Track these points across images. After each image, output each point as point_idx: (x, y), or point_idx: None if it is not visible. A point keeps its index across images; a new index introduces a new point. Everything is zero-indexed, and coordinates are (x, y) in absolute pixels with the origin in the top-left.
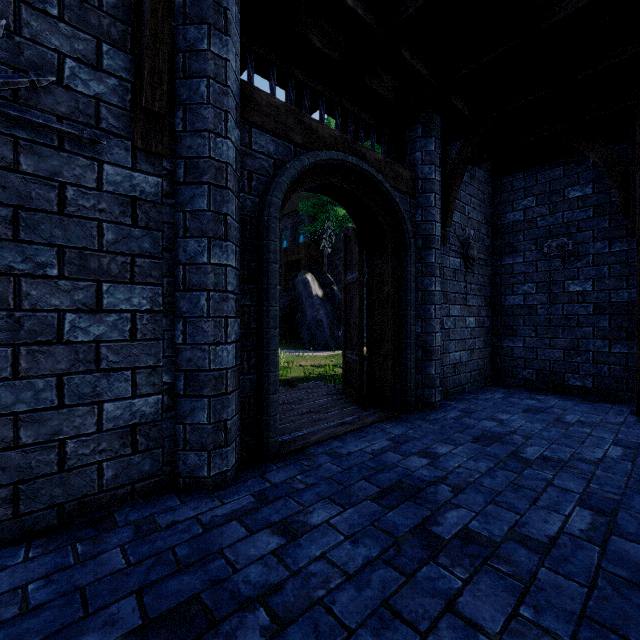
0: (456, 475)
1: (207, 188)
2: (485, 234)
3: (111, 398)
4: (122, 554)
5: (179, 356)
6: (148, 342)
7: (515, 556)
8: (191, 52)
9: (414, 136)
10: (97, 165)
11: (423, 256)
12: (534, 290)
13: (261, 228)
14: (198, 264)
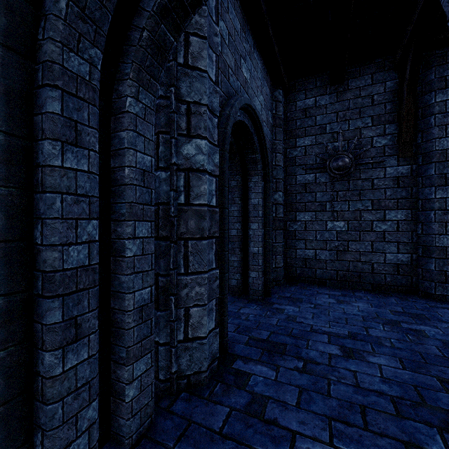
0: None
1: (434, 164)
2: None
3: (389, 252)
4: (395, 300)
5: (419, 239)
6: (404, 232)
7: None
8: (425, 107)
9: None
10: (384, 169)
11: None
12: None
13: None
14: (429, 199)
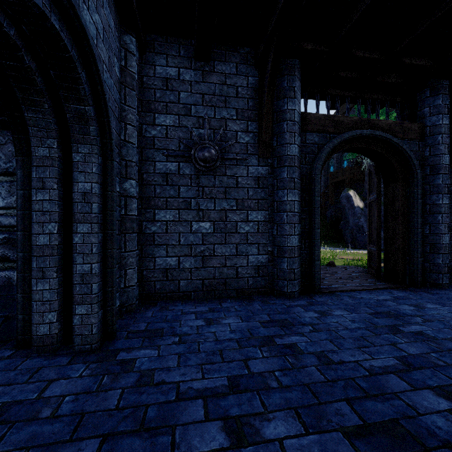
0: (431, 316)
1: (286, 168)
2: None
3: (251, 254)
4: (259, 306)
5: (274, 240)
6: (263, 233)
7: (445, 344)
8: (279, 112)
9: (423, 97)
10: (247, 167)
11: (431, 180)
12: None
13: (311, 180)
14: (282, 201)
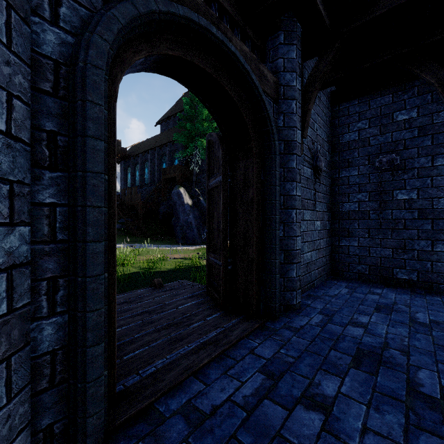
0: None
1: None
2: (327, 150)
3: None
4: None
5: None
6: None
7: None
8: None
9: (276, 43)
10: None
11: (285, 161)
12: (367, 198)
13: (74, 81)
14: None
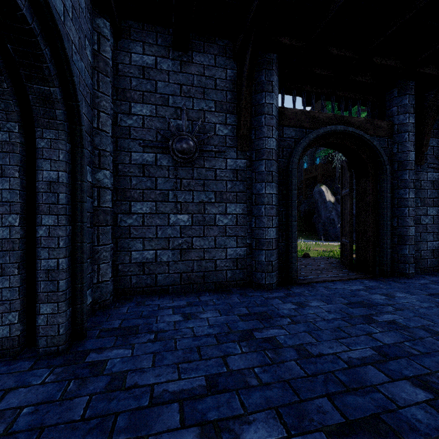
0: (401, 305)
1: (264, 161)
2: None
3: (229, 247)
4: (238, 299)
5: (253, 232)
6: (241, 226)
7: (416, 332)
8: (258, 105)
9: (391, 97)
10: (225, 160)
11: (398, 175)
12: None
13: (288, 174)
14: (260, 194)
